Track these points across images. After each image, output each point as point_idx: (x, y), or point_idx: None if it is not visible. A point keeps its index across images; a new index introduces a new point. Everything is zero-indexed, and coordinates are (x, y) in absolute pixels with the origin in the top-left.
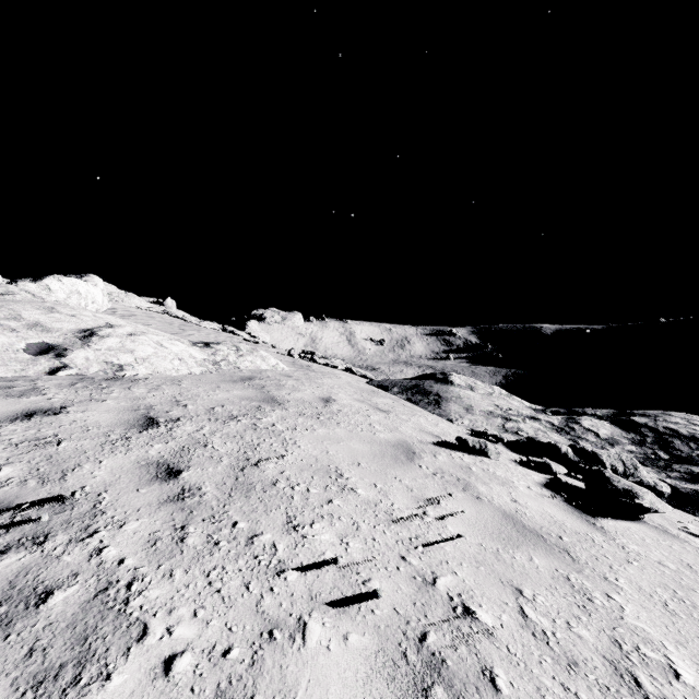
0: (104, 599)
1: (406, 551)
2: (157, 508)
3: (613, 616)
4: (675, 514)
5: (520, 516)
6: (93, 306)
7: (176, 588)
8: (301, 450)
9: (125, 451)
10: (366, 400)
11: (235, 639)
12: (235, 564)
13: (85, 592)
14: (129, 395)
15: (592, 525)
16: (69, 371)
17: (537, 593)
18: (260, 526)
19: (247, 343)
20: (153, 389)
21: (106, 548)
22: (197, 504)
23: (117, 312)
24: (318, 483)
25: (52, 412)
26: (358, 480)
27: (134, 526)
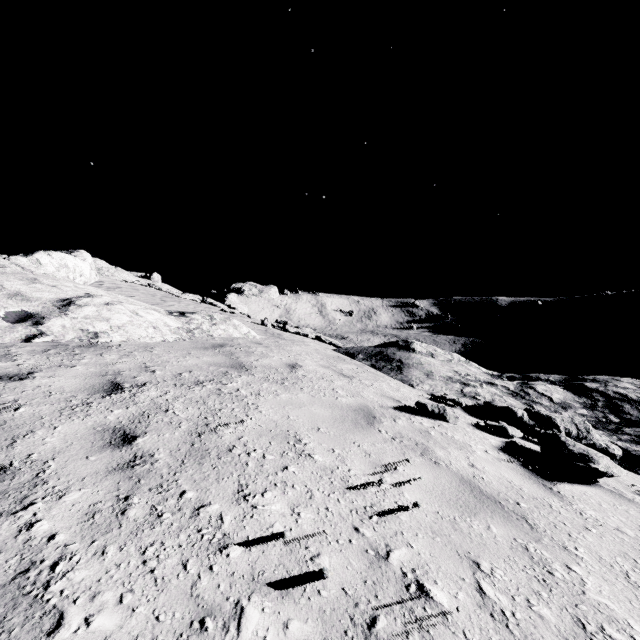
0: (22, 582)
1: (360, 521)
2: (104, 476)
3: (574, 591)
4: (628, 477)
5: (477, 481)
6: (81, 279)
7: (106, 568)
8: (262, 415)
9: (83, 417)
10: (331, 366)
11: (161, 630)
12: (175, 538)
13: (3, 574)
14: (99, 361)
15: (549, 490)
16: (45, 338)
17: (495, 566)
18: (209, 496)
19: (224, 313)
20: (125, 355)
21: (38, 522)
22: (146, 471)
23: (103, 285)
24: (275, 449)
25: (19, 377)
26: (316, 445)
27: (75, 497)
